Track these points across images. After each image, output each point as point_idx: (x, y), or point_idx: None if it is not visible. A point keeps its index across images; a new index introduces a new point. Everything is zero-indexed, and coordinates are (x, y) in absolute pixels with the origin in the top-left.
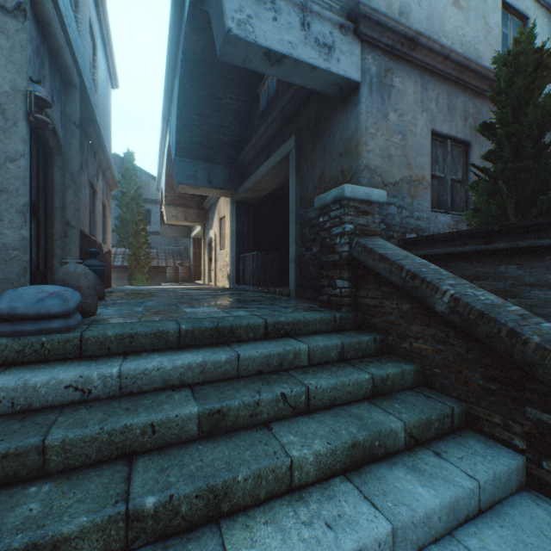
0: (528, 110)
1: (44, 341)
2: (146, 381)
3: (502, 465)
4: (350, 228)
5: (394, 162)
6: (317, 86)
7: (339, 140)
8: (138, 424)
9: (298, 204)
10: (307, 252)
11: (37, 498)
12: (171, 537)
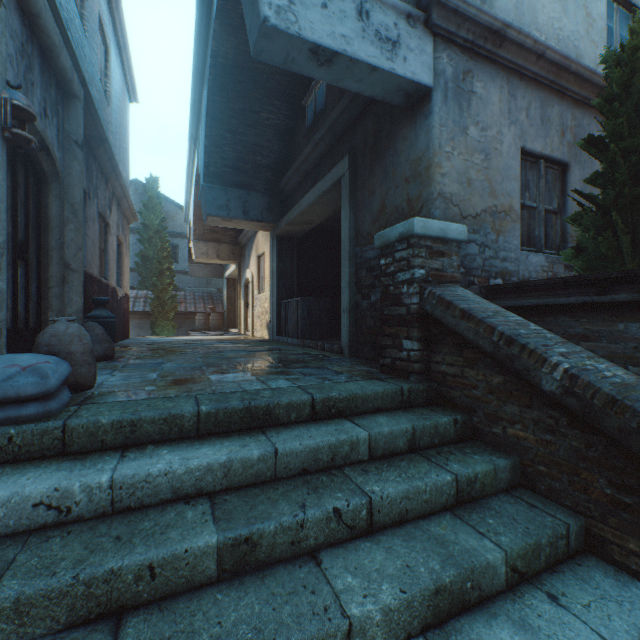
0: None
1: (12, 434)
2: (149, 491)
3: None
4: (421, 274)
5: (475, 188)
6: (377, 93)
7: (405, 161)
8: (129, 567)
9: (352, 241)
10: (364, 300)
11: None
12: None
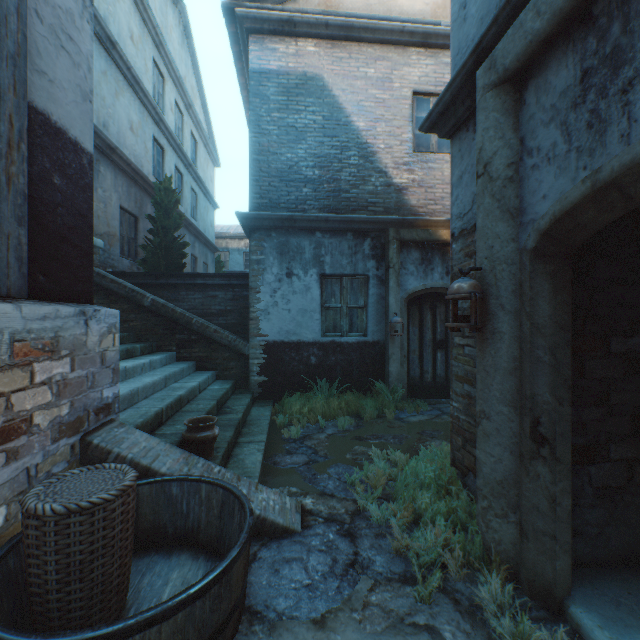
0: (171, 219)
1: None
2: None
3: (171, 353)
4: None
5: (102, 221)
6: None
7: None
8: None
9: None
10: None
11: None
12: None
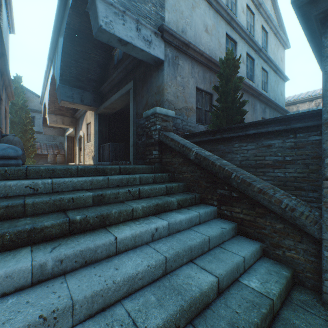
0: (229, 83)
1: (6, 169)
2: (65, 187)
3: (208, 209)
4: (159, 127)
5: (179, 99)
6: (144, 59)
7: (155, 86)
8: (66, 198)
9: (135, 116)
10: (139, 141)
11: (27, 220)
12: (87, 231)
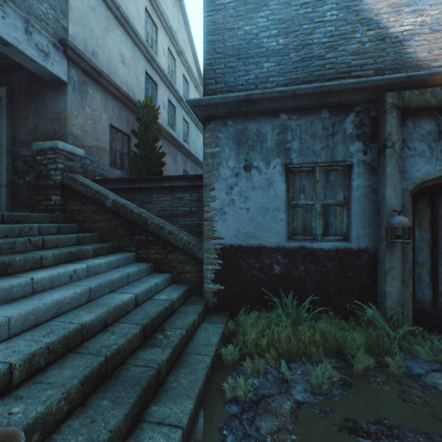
0: (149, 132)
1: None
2: None
3: (127, 254)
4: (62, 167)
5: (89, 135)
6: (35, 70)
7: (52, 110)
8: None
9: (10, 142)
10: (21, 180)
11: None
12: None
